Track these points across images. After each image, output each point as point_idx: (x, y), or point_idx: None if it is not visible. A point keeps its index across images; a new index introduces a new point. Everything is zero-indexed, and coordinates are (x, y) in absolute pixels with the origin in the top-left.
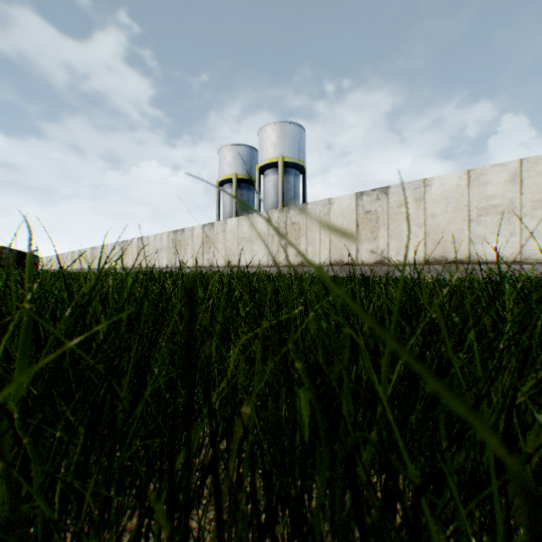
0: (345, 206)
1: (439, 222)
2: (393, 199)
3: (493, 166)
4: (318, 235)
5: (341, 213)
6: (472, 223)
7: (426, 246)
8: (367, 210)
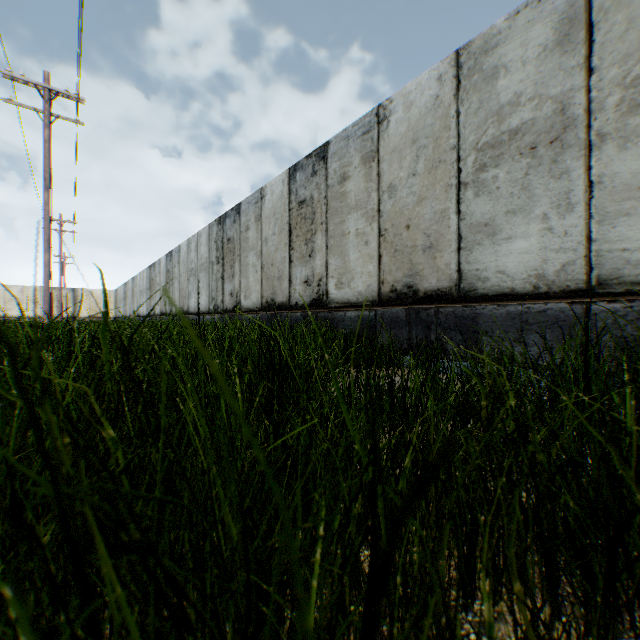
0: None
1: None
2: None
3: (16, 286)
4: None
5: None
6: (8, 304)
7: None
8: None
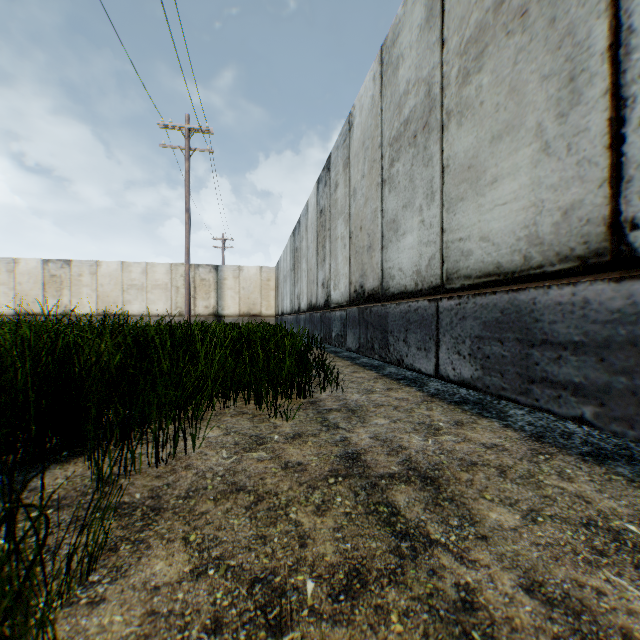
0: (34, 267)
1: (107, 290)
2: (76, 270)
3: (135, 263)
4: (2, 288)
5: (29, 273)
6: (126, 293)
7: (99, 304)
8: (54, 274)
